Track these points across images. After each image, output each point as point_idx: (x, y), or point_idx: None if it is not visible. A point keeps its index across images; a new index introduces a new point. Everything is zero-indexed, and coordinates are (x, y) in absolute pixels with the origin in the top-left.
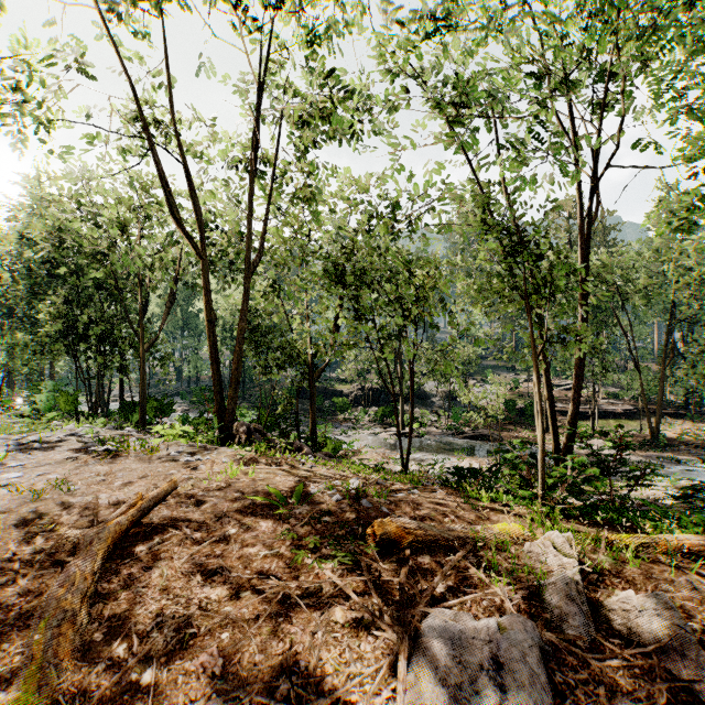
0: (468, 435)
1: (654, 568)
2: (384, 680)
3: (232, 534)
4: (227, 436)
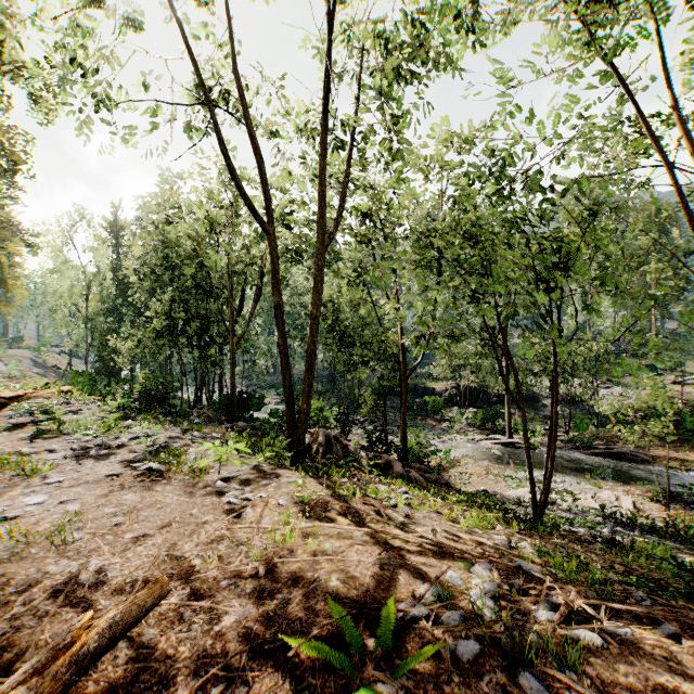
0: (600, 452)
1: None
2: None
3: None
4: (298, 452)
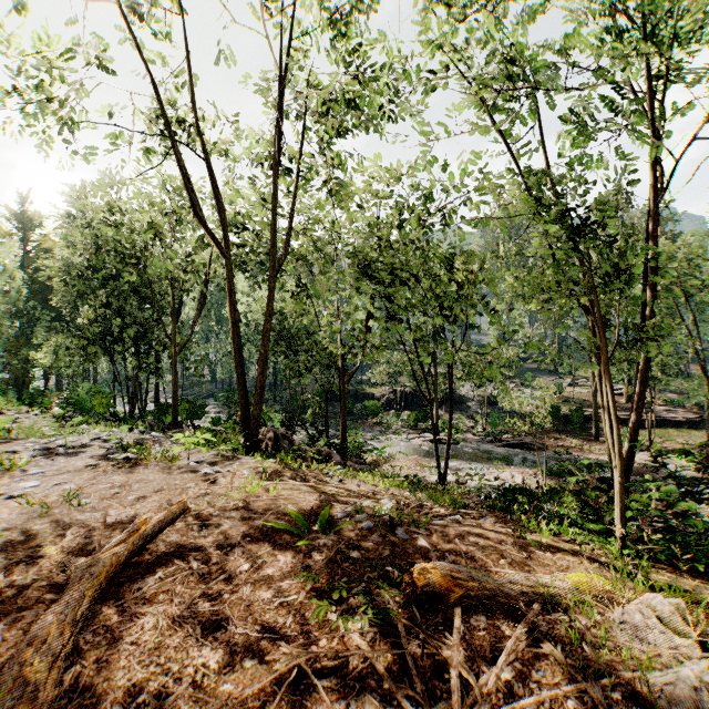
0: (508, 443)
1: None
2: None
3: (245, 571)
4: (252, 444)
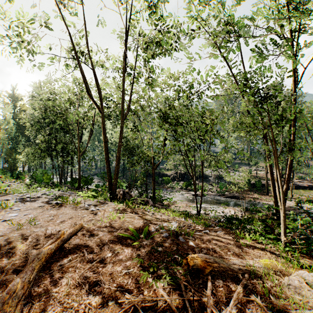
0: (227, 196)
1: None
2: None
3: (109, 257)
4: (113, 196)
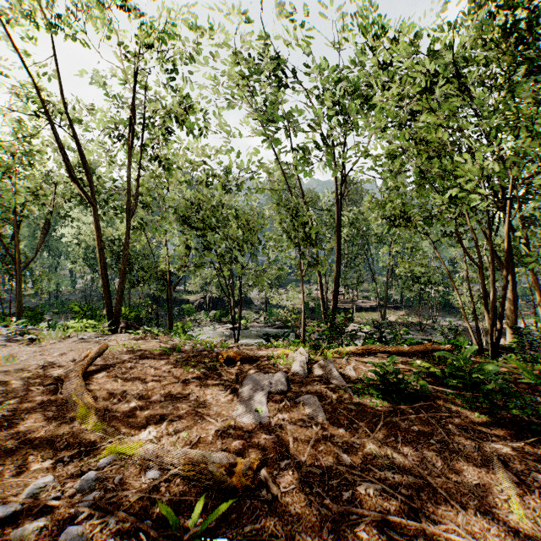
0: (278, 326)
1: (338, 358)
2: (230, 394)
3: (148, 366)
4: (115, 328)
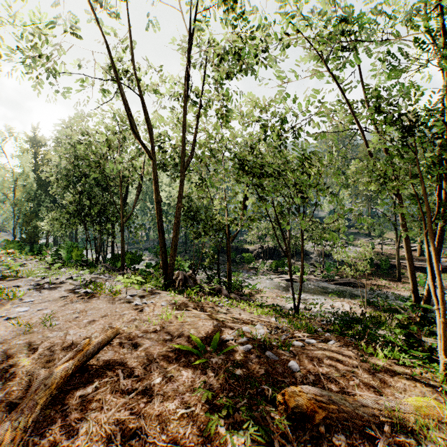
0: (338, 282)
1: None
2: None
3: (157, 384)
4: (169, 283)
